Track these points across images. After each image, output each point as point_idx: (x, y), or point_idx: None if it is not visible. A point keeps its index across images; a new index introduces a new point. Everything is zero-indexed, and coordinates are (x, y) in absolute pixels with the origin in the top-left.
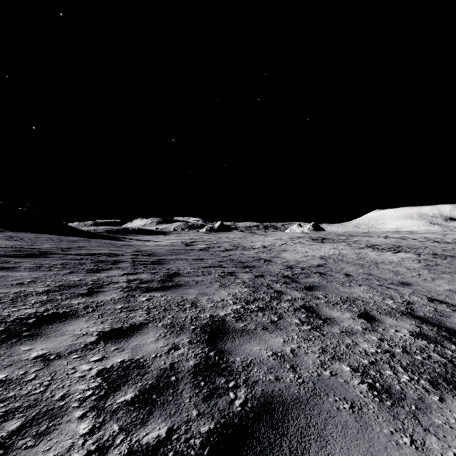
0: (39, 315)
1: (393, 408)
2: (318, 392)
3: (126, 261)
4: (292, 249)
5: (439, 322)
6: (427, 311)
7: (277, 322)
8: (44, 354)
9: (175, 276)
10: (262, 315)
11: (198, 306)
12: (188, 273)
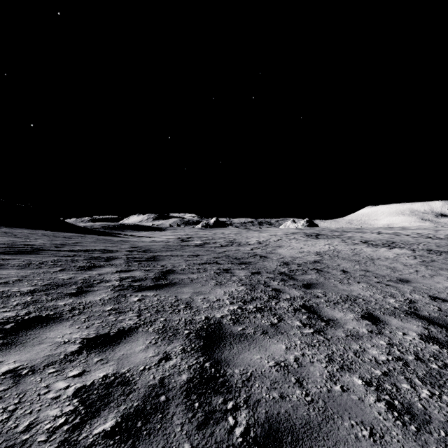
0: (19, 320)
1: (420, 435)
2: (331, 414)
3: (120, 258)
4: (287, 244)
5: (446, 323)
6: (432, 310)
7: (277, 325)
8: (16, 368)
9: (170, 274)
10: (261, 317)
11: (193, 306)
12: (183, 271)
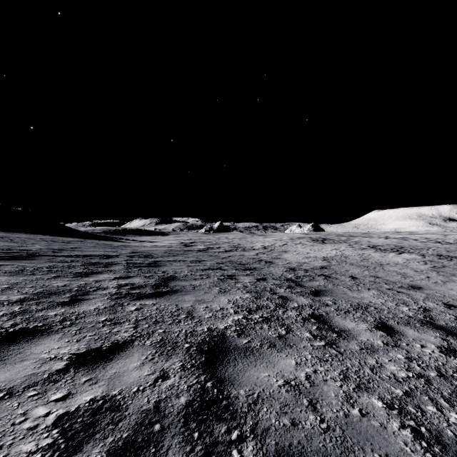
0: (2, 332)
1: None
2: (350, 445)
3: (120, 264)
4: (293, 249)
5: None
6: (448, 319)
7: (285, 336)
8: None
9: (171, 280)
10: (268, 328)
11: (194, 316)
12: (185, 277)
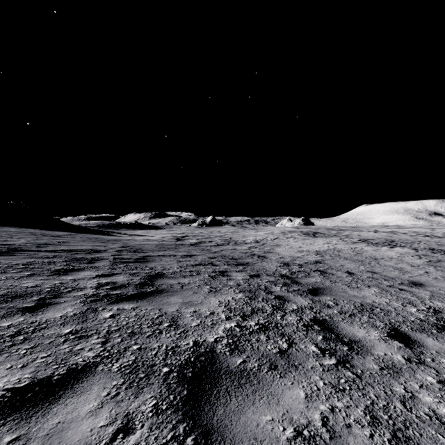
0: None
1: None
2: None
3: (106, 259)
4: (285, 243)
5: None
6: None
7: (288, 352)
8: None
9: (158, 278)
10: (266, 340)
11: (179, 324)
12: (173, 274)
